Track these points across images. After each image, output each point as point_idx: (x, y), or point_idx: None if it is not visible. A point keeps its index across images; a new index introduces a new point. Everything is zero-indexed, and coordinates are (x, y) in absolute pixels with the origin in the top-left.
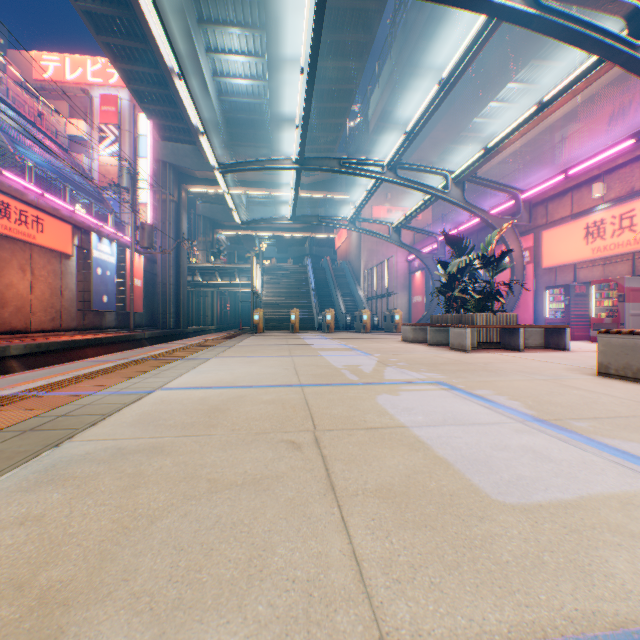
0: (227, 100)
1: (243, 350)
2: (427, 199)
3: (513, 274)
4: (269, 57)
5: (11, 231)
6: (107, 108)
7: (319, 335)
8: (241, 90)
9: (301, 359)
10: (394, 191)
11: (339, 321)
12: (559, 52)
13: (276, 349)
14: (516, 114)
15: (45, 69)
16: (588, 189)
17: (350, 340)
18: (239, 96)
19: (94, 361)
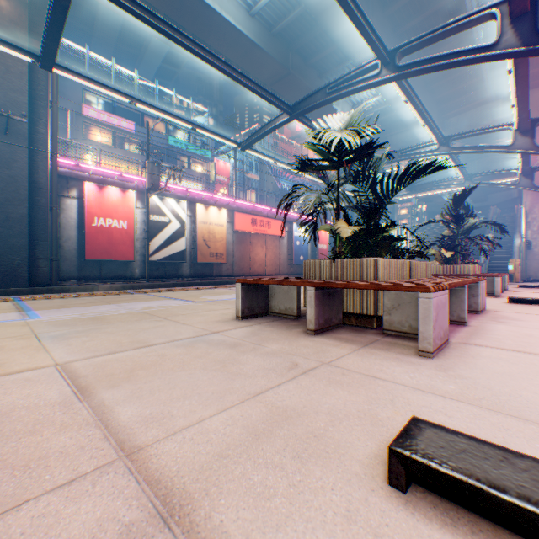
0: (366, 115)
1: None
2: None
3: None
4: None
5: (256, 231)
6: None
7: None
8: (374, 104)
9: None
10: None
11: None
12: None
13: None
14: None
15: None
16: None
17: None
18: (374, 108)
19: None
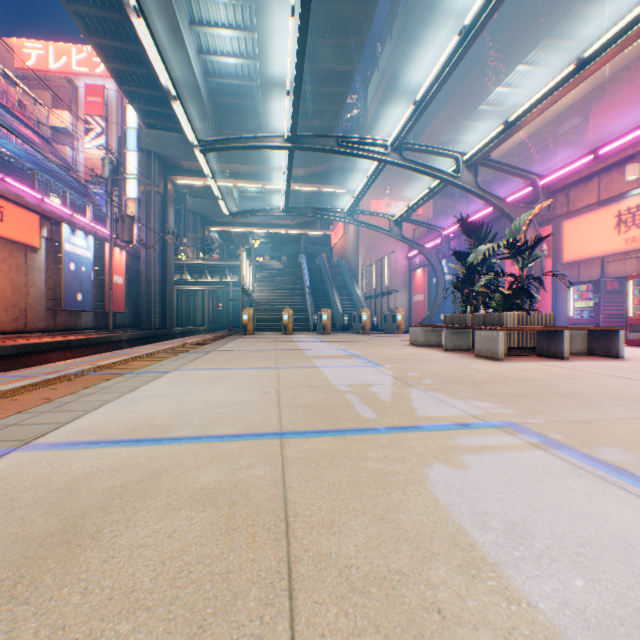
0: (215, 82)
1: (219, 358)
2: (433, 187)
3: (531, 269)
4: (259, 29)
5: None
6: (93, 99)
7: (314, 337)
8: (230, 71)
9: (289, 373)
10: (393, 184)
11: (336, 321)
12: (574, 30)
13: (261, 356)
14: (524, 101)
15: (27, 57)
16: (619, 172)
17: (350, 343)
18: (228, 78)
19: (8, 377)
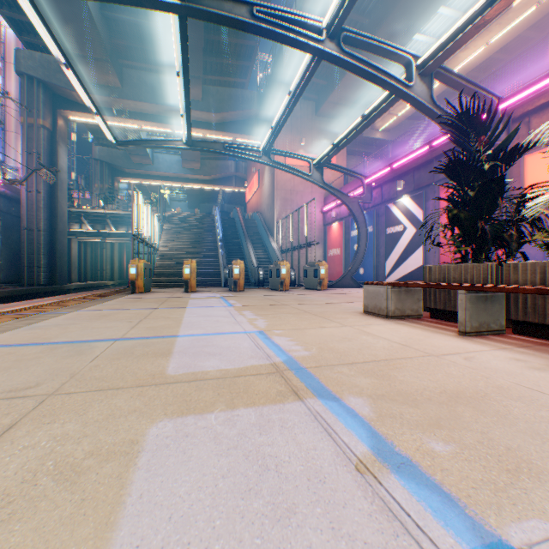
0: None
1: None
2: (367, 115)
3: None
4: None
5: None
6: None
7: (221, 297)
8: None
9: None
10: (309, 137)
11: (250, 276)
12: None
13: None
14: None
15: None
16: None
17: (271, 311)
18: None
19: None
